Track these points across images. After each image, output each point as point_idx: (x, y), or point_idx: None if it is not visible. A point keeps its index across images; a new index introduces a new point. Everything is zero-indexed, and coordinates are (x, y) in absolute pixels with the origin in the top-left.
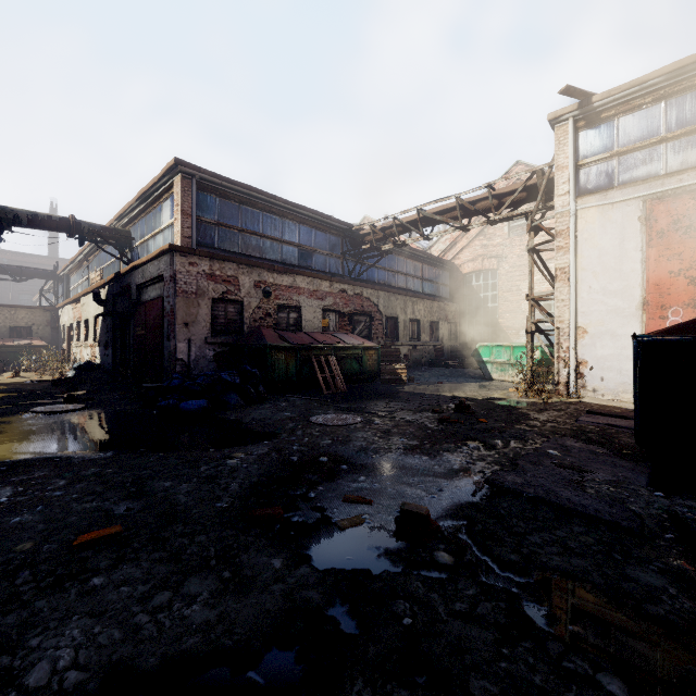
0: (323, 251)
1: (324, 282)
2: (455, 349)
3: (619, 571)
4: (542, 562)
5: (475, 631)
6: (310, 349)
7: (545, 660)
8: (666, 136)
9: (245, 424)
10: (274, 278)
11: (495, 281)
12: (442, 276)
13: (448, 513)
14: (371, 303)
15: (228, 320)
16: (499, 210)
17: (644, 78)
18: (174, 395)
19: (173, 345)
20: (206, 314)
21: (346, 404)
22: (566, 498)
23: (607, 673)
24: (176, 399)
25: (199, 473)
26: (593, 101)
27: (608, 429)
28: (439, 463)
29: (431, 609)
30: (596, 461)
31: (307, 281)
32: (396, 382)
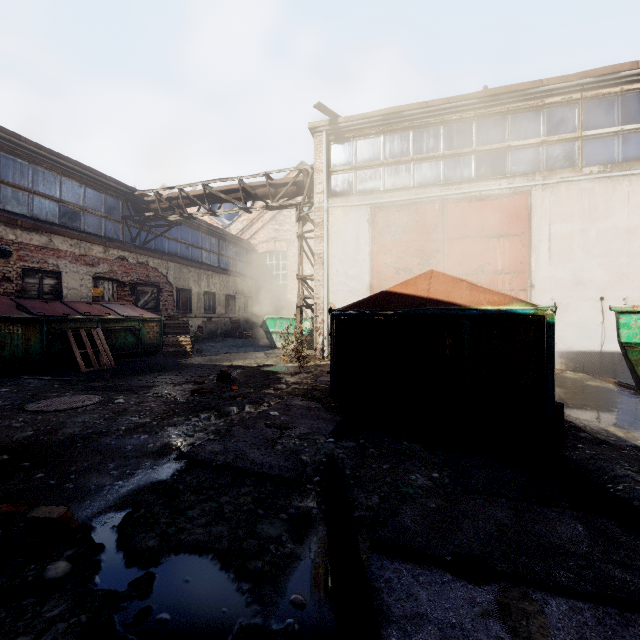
0: (96, 212)
1: (96, 246)
2: (250, 321)
3: (252, 528)
4: (179, 541)
5: None
6: (65, 321)
7: None
8: (383, 162)
9: None
10: (17, 235)
11: (285, 261)
12: (239, 253)
13: (118, 502)
14: (159, 274)
15: None
16: (276, 198)
17: (370, 114)
18: None
19: None
20: None
21: (103, 382)
22: (251, 459)
23: None
24: None
25: None
26: (339, 122)
27: None
28: (157, 441)
29: None
30: (305, 417)
31: (70, 243)
32: (180, 354)
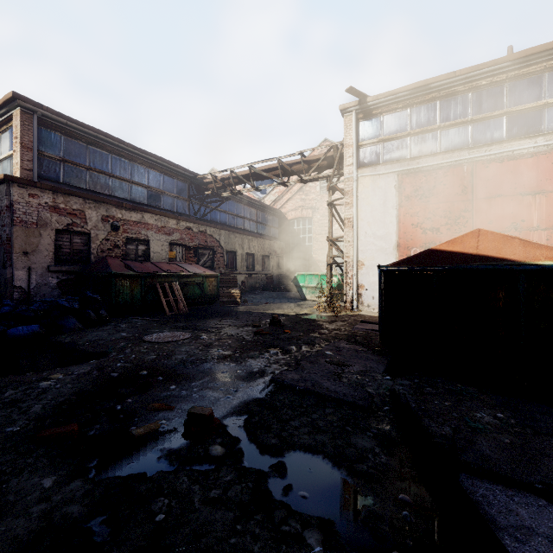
0: (171, 194)
1: (171, 220)
2: (281, 277)
3: (347, 440)
4: (294, 442)
5: (220, 514)
6: (155, 277)
7: (269, 528)
8: (410, 132)
9: (77, 346)
10: (122, 214)
11: (310, 226)
12: (272, 221)
13: (235, 410)
14: (214, 240)
15: (74, 250)
16: (309, 172)
17: (397, 91)
18: (2, 321)
19: (10, 273)
20: (48, 244)
21: (184, 323)
22: (326, 388)
23: (311, 529)
24: (4, 325)
25: (2, 398)
26: (367, 101)
27: (371, 333)
28: (243, 368)
29: (188, 501)
30: (356, 357)
31: (155, 218)
32: (232, 303)
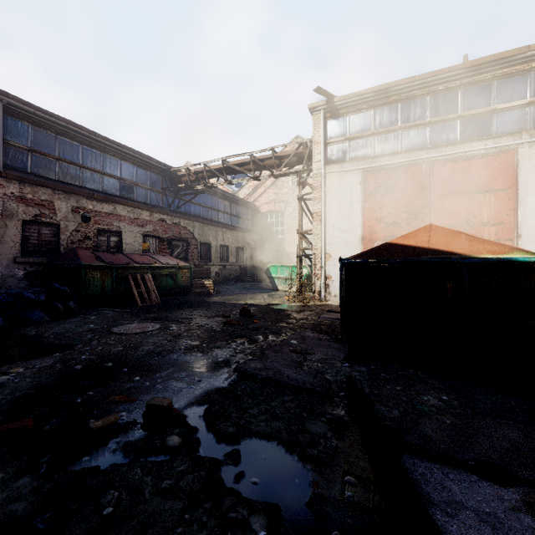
0: (144, 186)
1: (145, 211)
2: (255, 268)
3: (301, 426)
4: (250, 430)
5: (169, 504)
6: (127, 268)
7: (217, 515)
8: (374, 132)
9: (42, 339)
10: (94, 205)
11: (283, 219)
12: (246, 213)
13: (197, 400)
14: (188, 232)
15: (43, 241)
16: (280, 168)
17: (362, 92)
18: None
19: None
20: (14, 235)
21: (155, 314)
22: (286, 376)
23: (257, 514)
24: None
25: None
26: (334, 101)
27: (336, 322)
28: (209, 358)
29: (139, 492)
30: (319, 345)
31: (127, 209)
32: (205, 294)
